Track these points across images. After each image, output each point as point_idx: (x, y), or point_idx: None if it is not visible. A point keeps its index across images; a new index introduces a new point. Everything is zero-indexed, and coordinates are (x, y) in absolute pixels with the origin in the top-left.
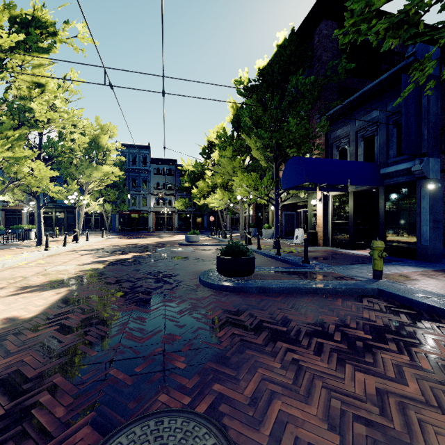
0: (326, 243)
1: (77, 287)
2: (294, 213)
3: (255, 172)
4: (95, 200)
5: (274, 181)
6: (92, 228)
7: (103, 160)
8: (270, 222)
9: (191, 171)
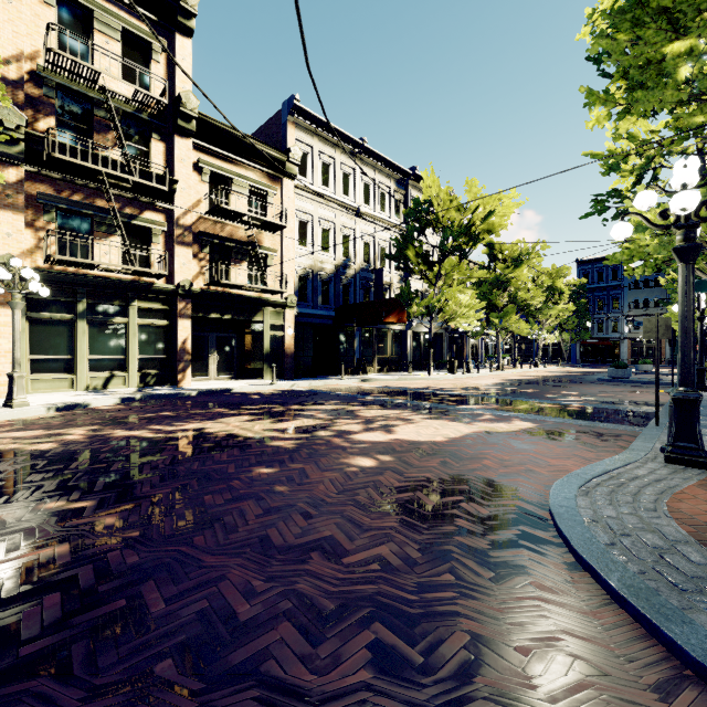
0: None
1: (542, 377)
2: None
3: None
4: (552, 330)
5: None
6: (548, 359)
7: (558, 299)
8: None
9: None
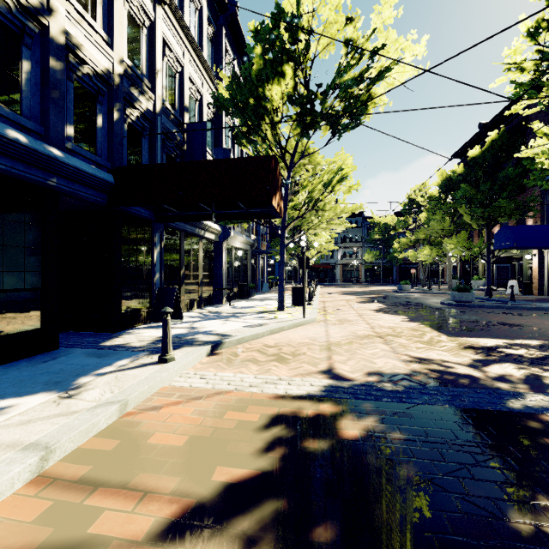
0: (542, 293)
1: (381, 303)
2: (508, 265)
3: (464, 229)
4: None
5: (486, 244)
6: (286, 279)
7: None
8: (479, 274)
9: (383, 223)
